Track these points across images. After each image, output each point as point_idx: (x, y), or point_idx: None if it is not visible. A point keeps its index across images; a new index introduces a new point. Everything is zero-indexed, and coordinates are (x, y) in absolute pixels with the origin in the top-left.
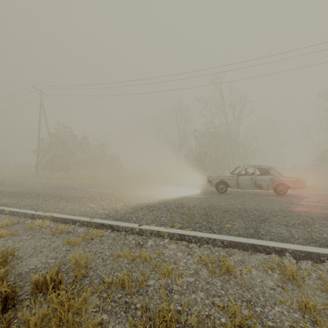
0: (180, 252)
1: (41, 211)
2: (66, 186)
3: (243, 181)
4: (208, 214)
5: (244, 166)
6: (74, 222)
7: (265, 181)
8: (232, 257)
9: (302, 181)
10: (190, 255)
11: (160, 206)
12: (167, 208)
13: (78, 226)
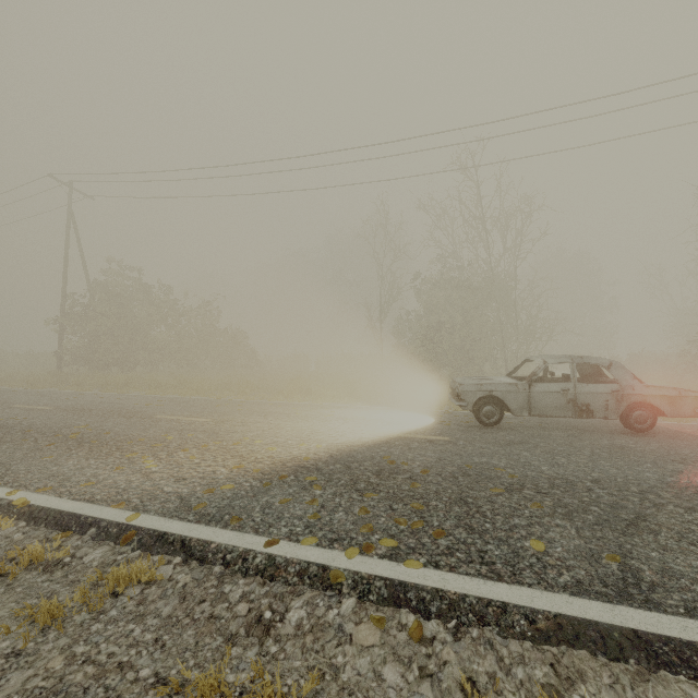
0: (392, 665)
1: (7, 485)
2: (110, 405)
3: (543, 396)
4: (468, 501)
5: (546, 359)
6: (82, 525)
7: (600, 398)
8: (579, 692)
9: (695, 398)
10: (429, 682)
11: (332, 470)
12: (353, 476)
13: (90, 539)
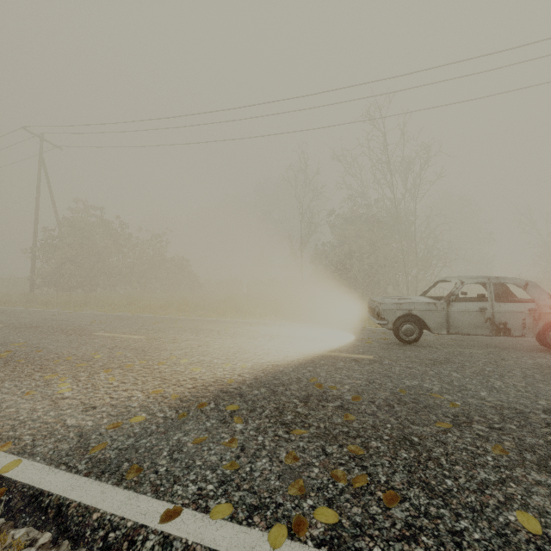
0: None
1: None
2: (58, 322)
3: (461, 315)
4: (414, 440)
5: (463, 279)
6: None
7: (517, 316)
8: None
9: None
10: None
11: (256, 396)
12: (278, 404)
13: None
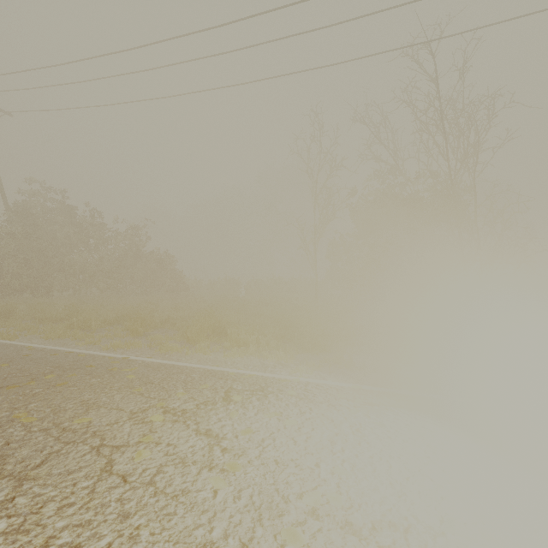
0: None
1: None
2: None
3: None
4: None
5: None
6: None
7: None
8: None
9: None
10: None
11: None
12: None
13: None
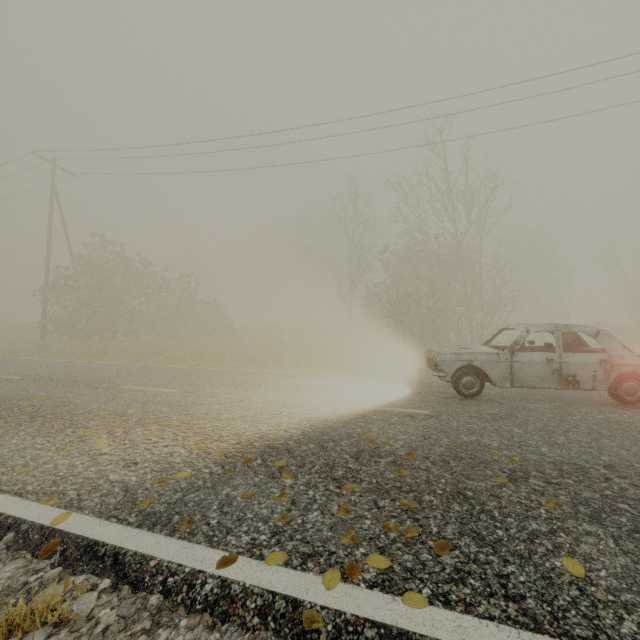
0: None
1: None
2: (80, 374)
3: (526, 366)
4: (468, 495)
5: (528, 327)
6: None
7: (587, 368)
8: None
9: None
10: None
11: (305, 452)
12: (329, 459)
13: (4, 549)
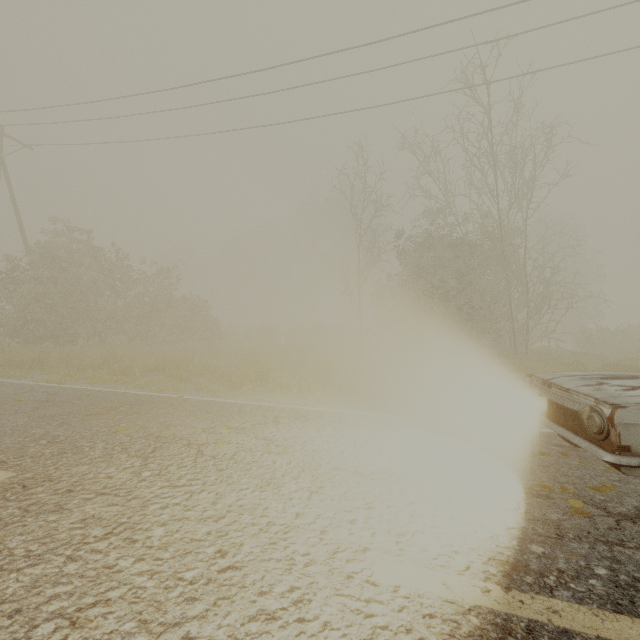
0: None
1: None
2: None
3: None
4: None
5: None
6: None
7: None
8: None
9: None
10: None
11: None
12: None
13: None
